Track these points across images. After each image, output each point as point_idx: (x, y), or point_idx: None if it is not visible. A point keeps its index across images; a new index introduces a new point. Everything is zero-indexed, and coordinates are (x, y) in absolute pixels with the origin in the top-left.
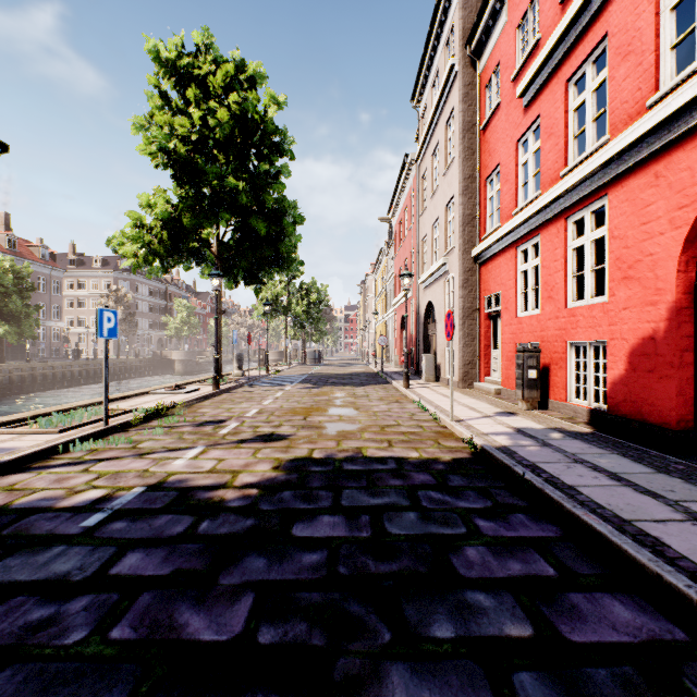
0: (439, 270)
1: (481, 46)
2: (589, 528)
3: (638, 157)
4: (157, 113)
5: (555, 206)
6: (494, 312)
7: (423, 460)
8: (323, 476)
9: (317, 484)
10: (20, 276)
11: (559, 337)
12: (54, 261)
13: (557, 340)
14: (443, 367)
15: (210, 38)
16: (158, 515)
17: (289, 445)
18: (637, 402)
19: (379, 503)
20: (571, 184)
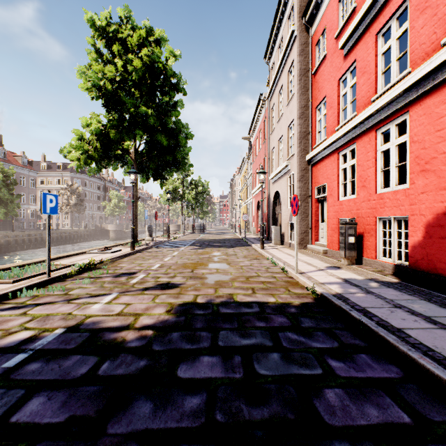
0: (283, 170)
1: (313, 17)
2: (427, 371)
3: (434, 82)
4: (94, 64)
5: (368, 122)
6: (322, 197)
7: (279, 304)
8: (204, 318)
9: (199, 325)
10: (7, 175)
11: (370, 213)
12: (31, 166)
13: (369, 216)
14: (286, 235)
15: (129, 13)
16: (69, 356)
17: (179, 292)
18: (433, 260)
19: (248, 344)
20: (381, 105)
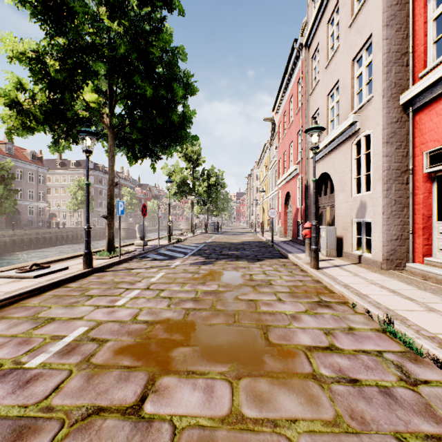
0: (342, 134)
1: None
2: None
3: None
4: None
5: None
6: None
7: None
8: None
9: None
10: (3, 168)
11: None
12: (41, 162)
13: None
14: (348, 241)
15: None
16: None
17: None
18: None
19: None
20: None
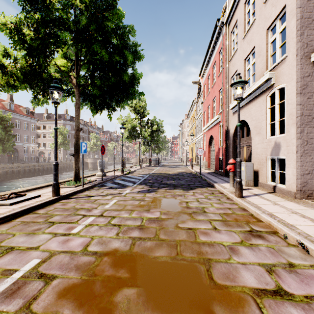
0: (258, 89)
1: None
2: None
3: None
4: None
5: None
6: None
7: None
8: None
9: None
10: (5, 119)
11: None
12: (33, 115)
13: None
14: (264, 174)
15: None
16: None
17: None
18: None
19: None
20: None
